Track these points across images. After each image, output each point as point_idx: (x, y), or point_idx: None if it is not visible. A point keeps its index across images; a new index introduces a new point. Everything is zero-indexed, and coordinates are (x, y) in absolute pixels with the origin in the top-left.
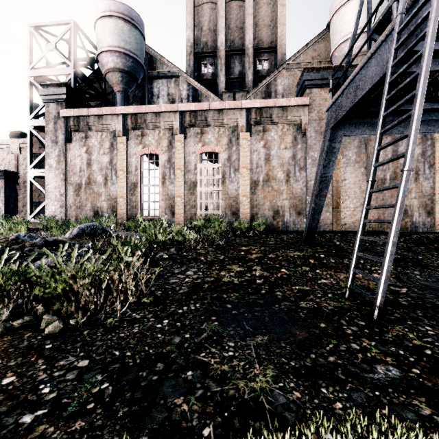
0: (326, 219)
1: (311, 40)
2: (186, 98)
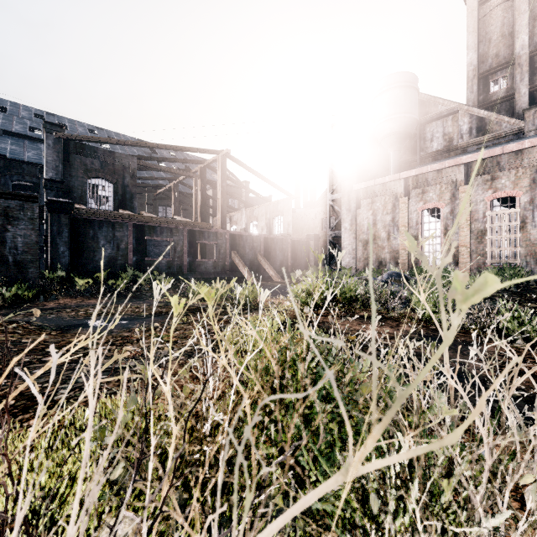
0: None
1: None
2: (467, 132)
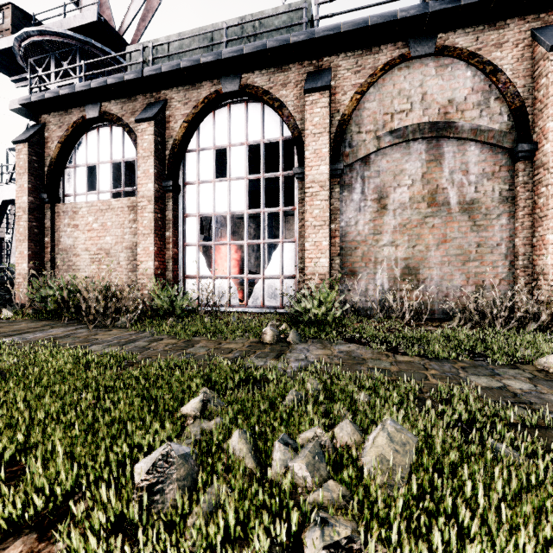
0: None
1: None
2: None
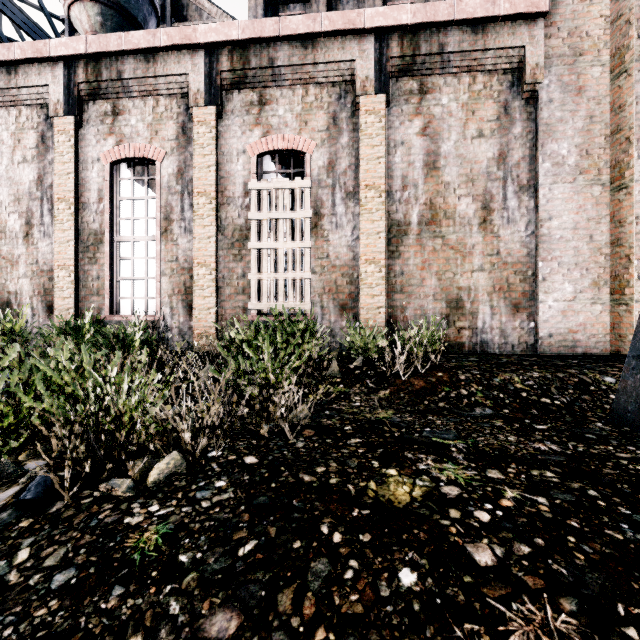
0: (594, 321)
1: None
2: None
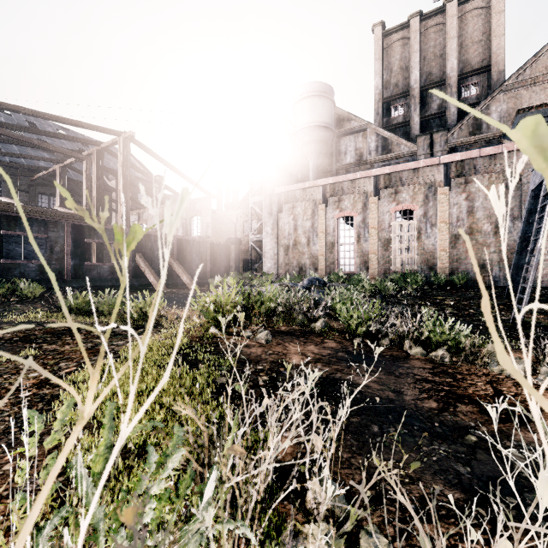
0: None
1: (544, 46)
2: (374, 150)
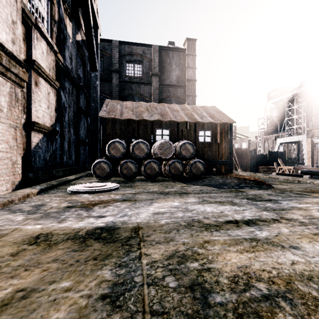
0: None
1: None
2: None
